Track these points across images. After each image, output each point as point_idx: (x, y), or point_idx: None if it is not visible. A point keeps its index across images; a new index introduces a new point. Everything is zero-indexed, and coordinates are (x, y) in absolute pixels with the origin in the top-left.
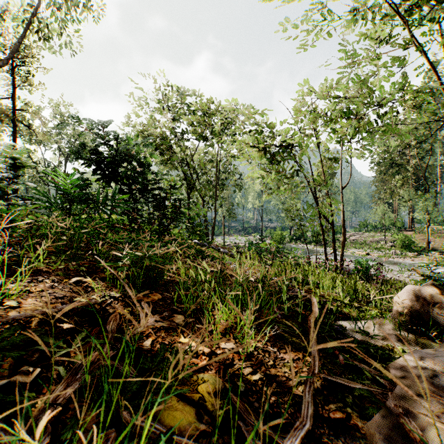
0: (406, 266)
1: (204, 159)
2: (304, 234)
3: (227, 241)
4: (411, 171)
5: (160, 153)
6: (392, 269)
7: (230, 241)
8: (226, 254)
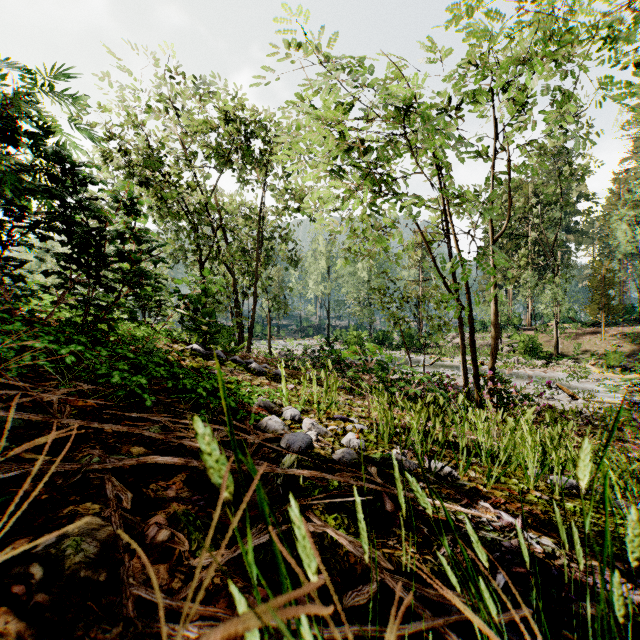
0: (544, 380)
1: (236, 213)
2: (389, 336)
3: (276, 348)
4: (532, 247)
5: (144, 182)
6: (525, 386)
7: (281, 348)
8: (264, 376)
